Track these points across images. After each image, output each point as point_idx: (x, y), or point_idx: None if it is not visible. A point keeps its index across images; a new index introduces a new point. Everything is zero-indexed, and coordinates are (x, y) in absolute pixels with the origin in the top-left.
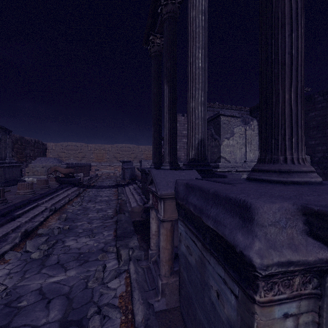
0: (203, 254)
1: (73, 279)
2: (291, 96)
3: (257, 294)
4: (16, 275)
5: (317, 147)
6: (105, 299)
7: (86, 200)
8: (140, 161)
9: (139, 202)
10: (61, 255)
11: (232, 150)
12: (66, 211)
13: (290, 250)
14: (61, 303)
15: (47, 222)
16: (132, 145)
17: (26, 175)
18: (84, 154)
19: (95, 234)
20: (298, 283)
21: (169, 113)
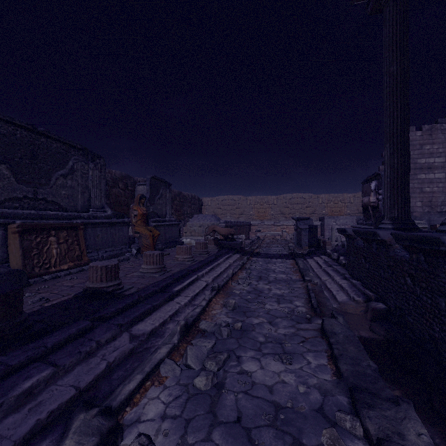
0: None
1: None
2: None
3: None
4: (174, 427)
5: None
6: None
7: (255, 276)
8: (321, 218)
9: (352, 293)
10: (240, 398)
11: None
12: (232, 292)
13: None
14: None
15: (210, 309)
16: (307, 195)
17: (184, 235)
18: (242, 209)
19: (290, 357)
20: None
21: None
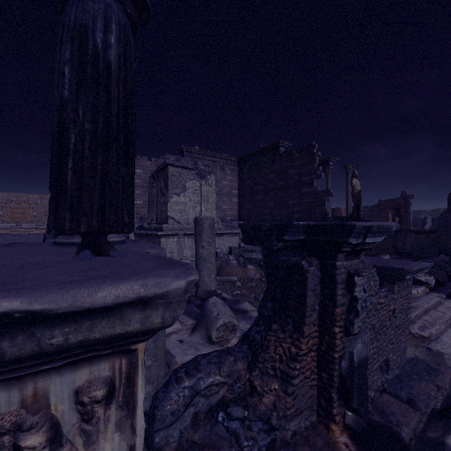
0: None
1: None
2: None
3: None
4: None
5: (295, 207)
6: None
7: None
8: None
9: None
10: None
11: (183, 209)
12: None
13: None
14: None
15: None
16: None
17: None
18: None
19: None
20: None
21: None
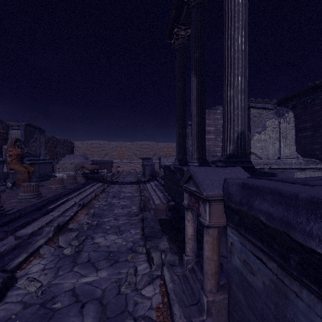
0: (281, 280)
1: (104, 281)
2: None
3: None
4: (50, 271)
5: None
6: (140, 309)
7: (111, 196)
8: (159, 158)
9: (163, 199)
10: (91, 253)
11: (264, 145)
12: (93, 206)
13: None
14: (95, 309)
15: (76, 217)
16: (151, 143)
17: (57, 171)
18: (107, 151)
19: (122, 232)
20: None
21: (197, 106)
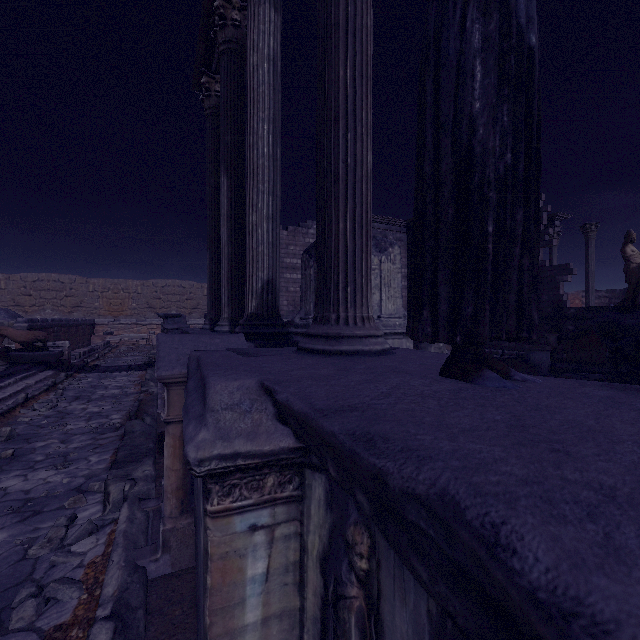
0: None
1: None
2: (346, 225)
3: (209, 503)
4: None
5: None
6: (58, 572)
7: (70, 397)
8: (205, 315)
9: None
10: None
11: None
12: (16, 421)
13: (246, 439)
14: None
15: None
16: (188, 283)
17: None
18: (80, 298)
19: (69, 463)
20: (271, 484)
21: (229, 228)
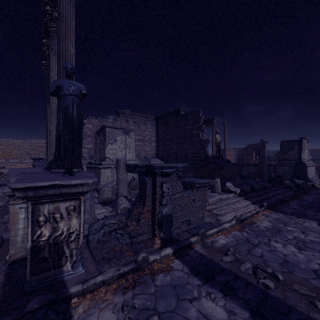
0: None
1: None
2: None
3: (10, 202)
4: None
5: (189, 150)
6: None
7: None
8: None
9: None
10: None
11: (115, 152)
12: None
13: None
14: None
15: None
16: None
17: None
18: None
19: None
20: None
21: None
